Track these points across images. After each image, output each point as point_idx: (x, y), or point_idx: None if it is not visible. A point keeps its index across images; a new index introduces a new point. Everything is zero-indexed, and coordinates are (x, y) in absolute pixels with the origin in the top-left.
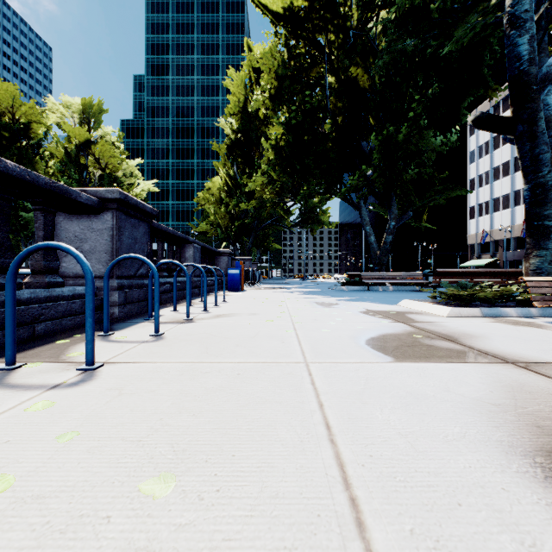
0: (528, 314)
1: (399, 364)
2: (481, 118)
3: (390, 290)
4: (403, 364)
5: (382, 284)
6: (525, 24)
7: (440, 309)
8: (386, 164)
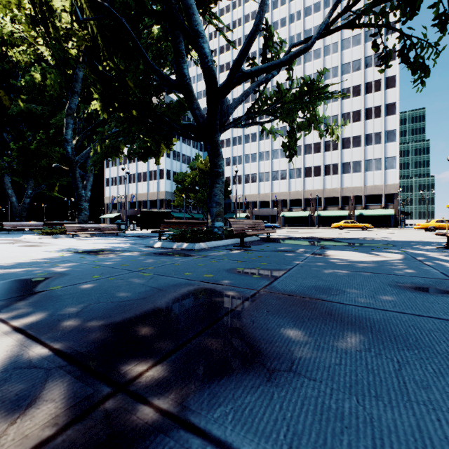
0: (69, 237)
1: (4, 244)
2: (57, 167)
3: (28, 233)
4: (5, 244)
5: (22, 229)
6: (70, 143)
7: (37, 237)
8: (23, 157)
